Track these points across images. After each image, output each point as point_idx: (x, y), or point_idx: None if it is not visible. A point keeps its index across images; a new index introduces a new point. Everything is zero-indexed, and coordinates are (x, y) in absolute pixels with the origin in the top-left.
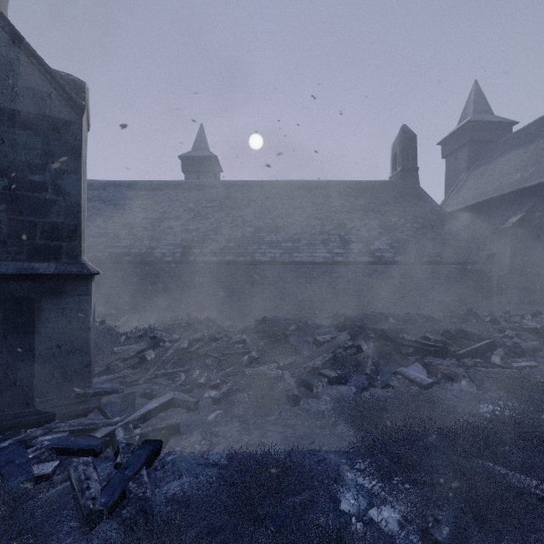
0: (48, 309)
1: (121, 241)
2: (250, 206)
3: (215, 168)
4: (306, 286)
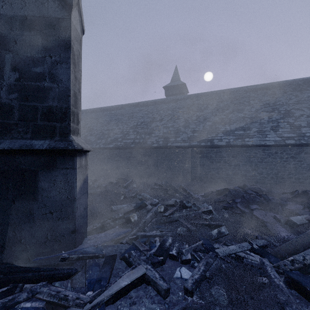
0: (43, 180)
1: (129, 136)
2: (208, 108)
3: (184, 91)
4: (257, 164)
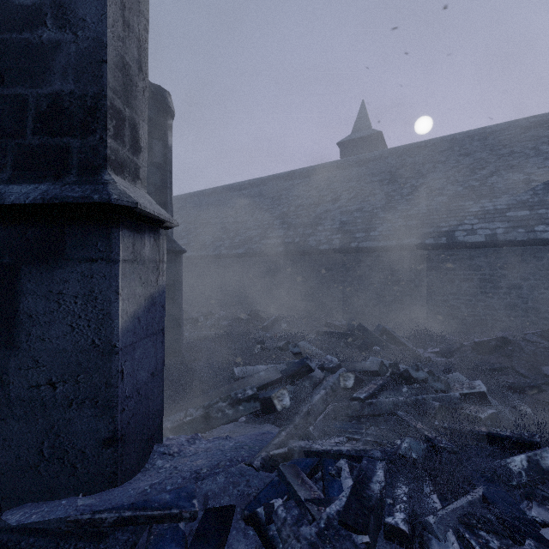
0: (32, 293)
1: (274, 232)
2: (437, 169)
3: (379, 147)
4: None
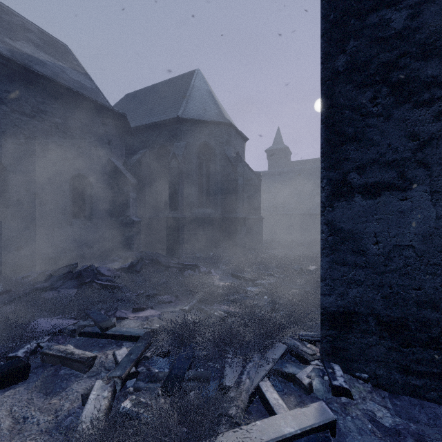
0: (255, 226)
1: None
2: (308, 183)
3: (287, 154)
4: None
